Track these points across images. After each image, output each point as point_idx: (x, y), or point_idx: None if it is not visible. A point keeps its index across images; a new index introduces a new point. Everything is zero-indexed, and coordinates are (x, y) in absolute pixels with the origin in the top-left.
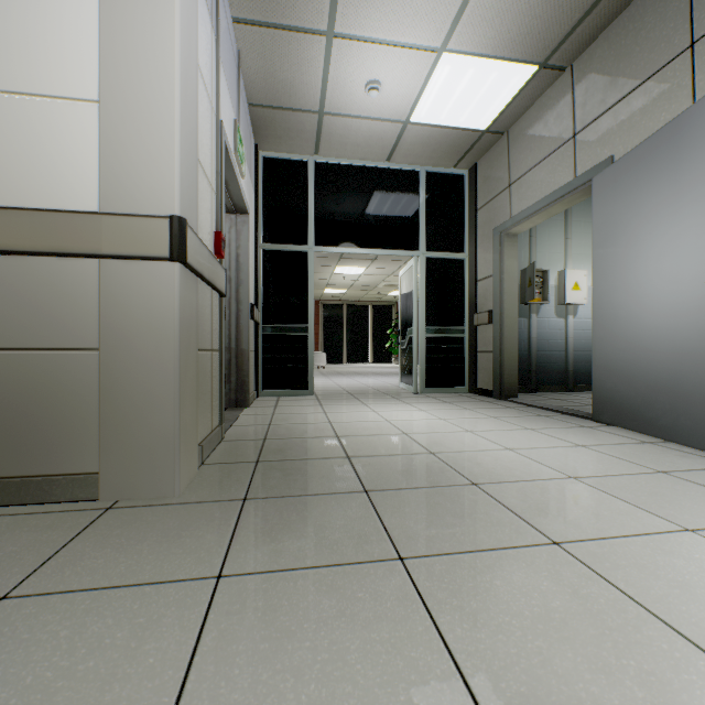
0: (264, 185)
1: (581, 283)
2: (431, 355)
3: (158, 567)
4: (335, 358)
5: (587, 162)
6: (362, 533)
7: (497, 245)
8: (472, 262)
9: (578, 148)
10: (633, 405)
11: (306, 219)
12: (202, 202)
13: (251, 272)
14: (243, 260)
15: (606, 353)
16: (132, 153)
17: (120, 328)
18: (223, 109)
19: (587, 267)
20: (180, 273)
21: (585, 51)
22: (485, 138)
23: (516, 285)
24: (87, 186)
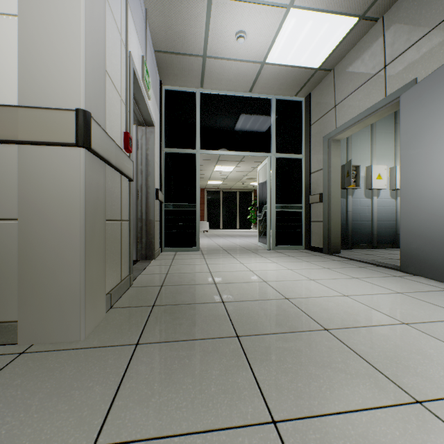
0: (166, 109)
1: (382, 174)
2: (279, 223)
3: (37, 431)
4: (215, 225)
5: (395, 85)
6: (236, 386)
7: (326, 147)
8: (307, 160)
9: (388, 75)
10: (436, 261)
11: (195, 132)
12: (111, 107)
13: (157, 167)
14: (151, 158)
15: (412, 222)
16: (45, 57)
17: (34, 202)
18: (132, 45)
19: (386, 163)
20: (85, 157)
21: (393, 5)
22: (317, 74)
23: (339, 175)
24: (8, 85)
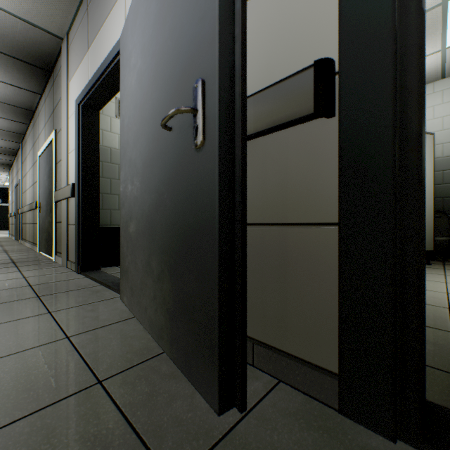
0: None
1: None
2: None
3: None
4: (8, 227)
5: None
6: None
7: None
8: None
9: None
10: None
11: None
12: None
13: None
14: None
15: None
16: None
17: None
18: None
19: None
20: None
21: None
22: None
23: None
24: None
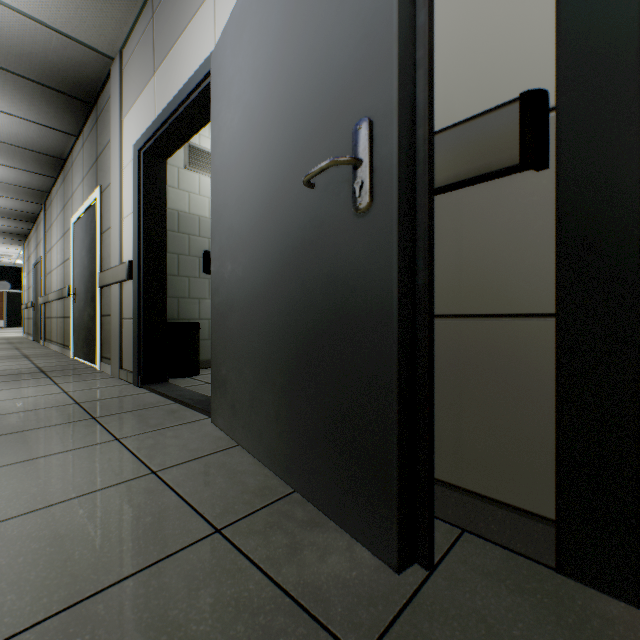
0: None
1: None
2: None
3: None
4: (19, 324)
5: None
6: None
7: None
8: None
9: None
10: None
11: None
12: None
13: None
14: None
15: None
16: None
17: None
18: None
19: None
20: None
21: None
22: None
23: None
24: None
